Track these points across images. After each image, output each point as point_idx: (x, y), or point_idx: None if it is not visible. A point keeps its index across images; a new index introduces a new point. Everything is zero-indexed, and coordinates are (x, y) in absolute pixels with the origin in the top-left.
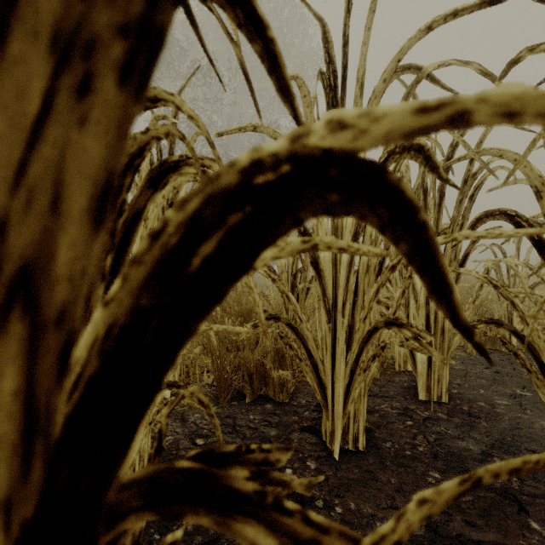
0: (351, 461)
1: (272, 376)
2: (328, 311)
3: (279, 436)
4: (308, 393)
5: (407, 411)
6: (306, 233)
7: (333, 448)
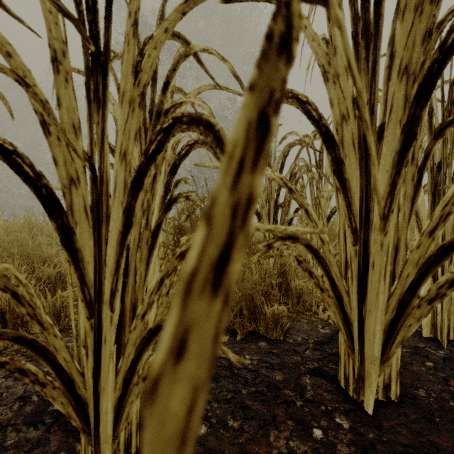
0: (389, 417)
1: (263, 312)
2: (354, 230)
3: (287, 381)
4: (300, 330)
5: (419, 350)
6: (327, 135)
7: (362, 398)
